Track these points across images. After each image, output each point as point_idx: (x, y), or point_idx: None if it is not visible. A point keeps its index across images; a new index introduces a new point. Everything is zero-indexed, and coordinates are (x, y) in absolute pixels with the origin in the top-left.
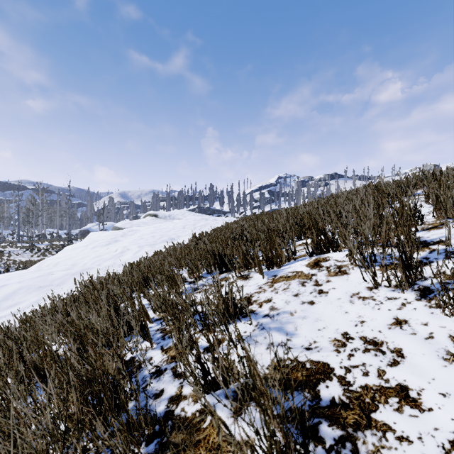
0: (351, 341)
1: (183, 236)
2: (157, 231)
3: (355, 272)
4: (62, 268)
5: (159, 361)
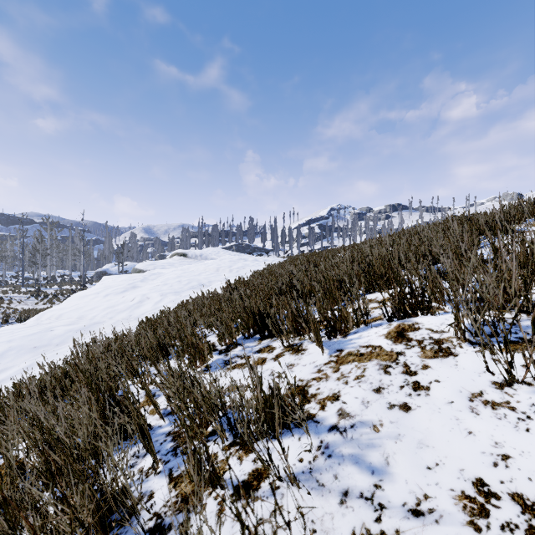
0: (496, 503)
1: (216, 281)
2: (184, 275)
3: (465, 351)
4: (66, 322)
5: (162, 503)
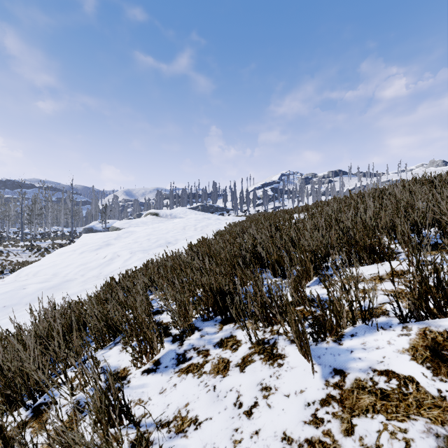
0: None
1: (181, 239)
2: (154, 233)
3: None
4: (40, 279)
5: None
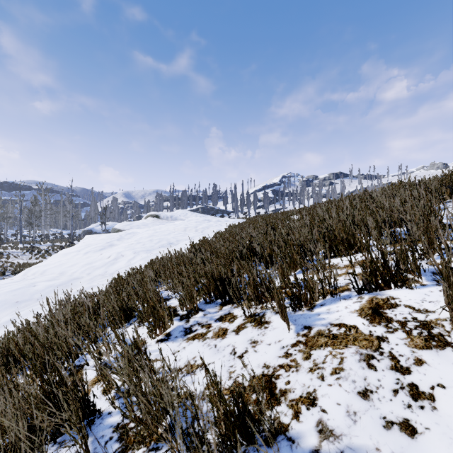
0: None
1: (183, 240)
2: (155, 234)
3: None
4: (48, 277)
5: None
